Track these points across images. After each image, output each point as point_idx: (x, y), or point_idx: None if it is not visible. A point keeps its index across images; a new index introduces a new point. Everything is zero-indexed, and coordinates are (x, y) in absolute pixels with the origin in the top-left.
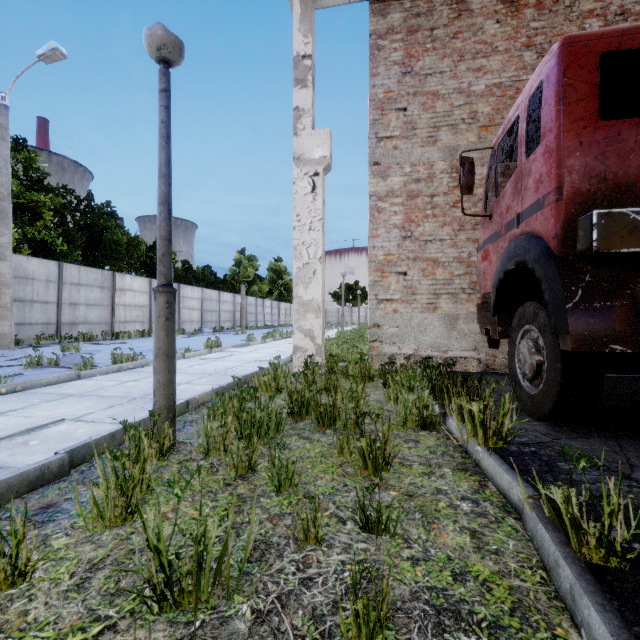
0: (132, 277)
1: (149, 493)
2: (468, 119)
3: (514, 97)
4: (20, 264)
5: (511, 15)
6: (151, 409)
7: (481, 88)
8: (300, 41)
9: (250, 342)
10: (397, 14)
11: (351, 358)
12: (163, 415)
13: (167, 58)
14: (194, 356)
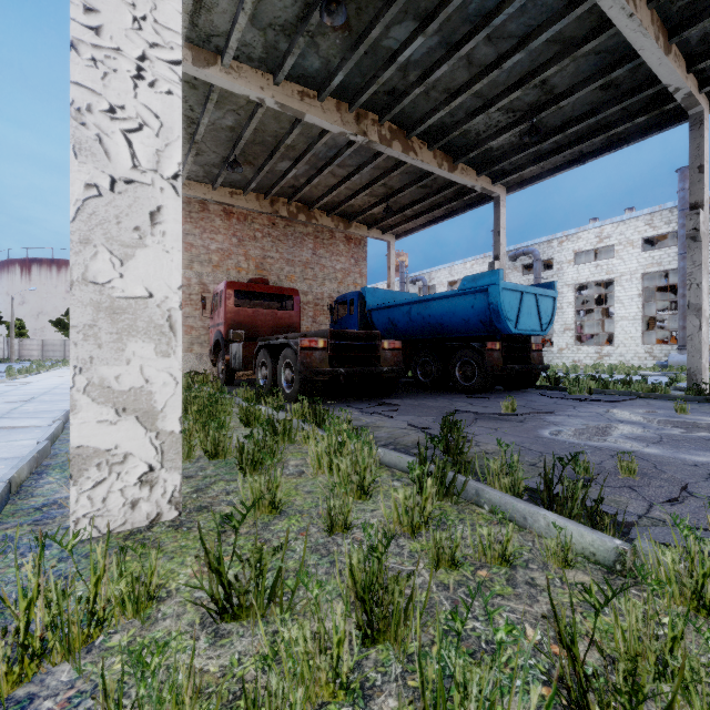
0: None
1: None
2: (208, 261)
3: (228, 256)
4: None
5: (227, 219)
6: (67, 394)
7: (214, 248)
8: None
9: (16, 376)
10: None
11: None
12: None
13: None
14: None
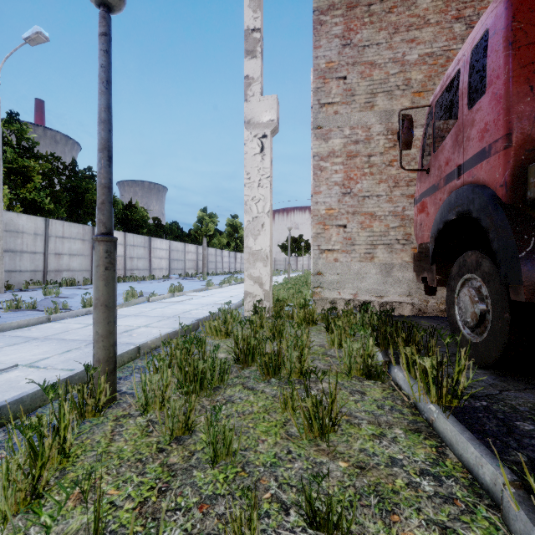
0: None
1: (70, 463)
2: (402, 86)
3: (445, 65)
4: (11, 220)
5: None
6: None
7: (414, 57)
8: (250, 16)
9: (208, 287)
10: None
11: (296, 302)
12: (99, 369)
13: (107, 1)
14: (158, 300)
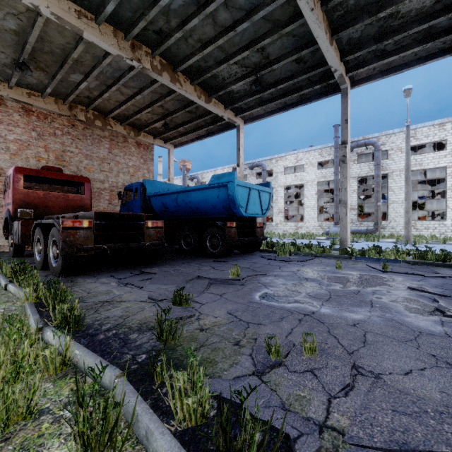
0: None
1: None
2: (5, 149)
3: (28, 147)
4: None
5: (26, 115)
6: None
7: (12, 138)
8: None
9: None
10: None
11: None
12: None
13: None
14: None
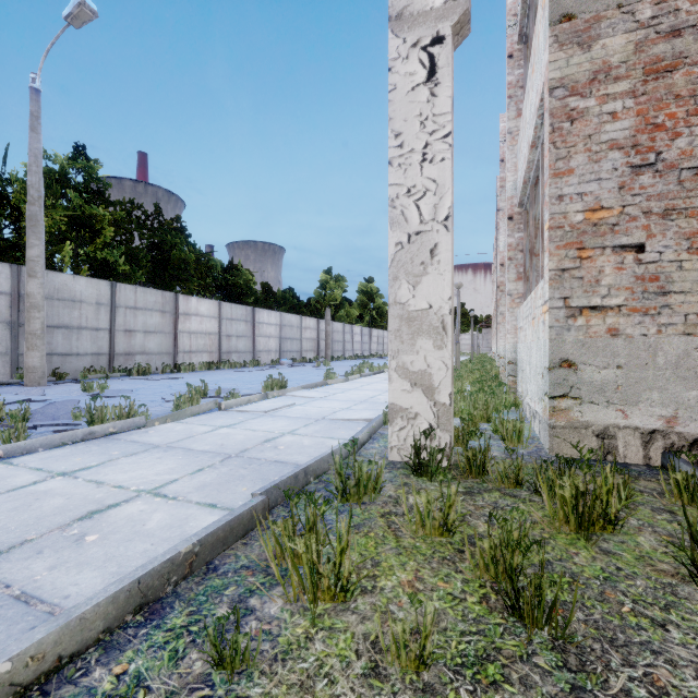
0: (198, 299)
1: None
2: None
3: None
4: (65, 284)
5: None
6: None
7: None
8: None
9: (328, 380)
10: None
11: (503, 427)
12: None
13: None
14: (237, 405)
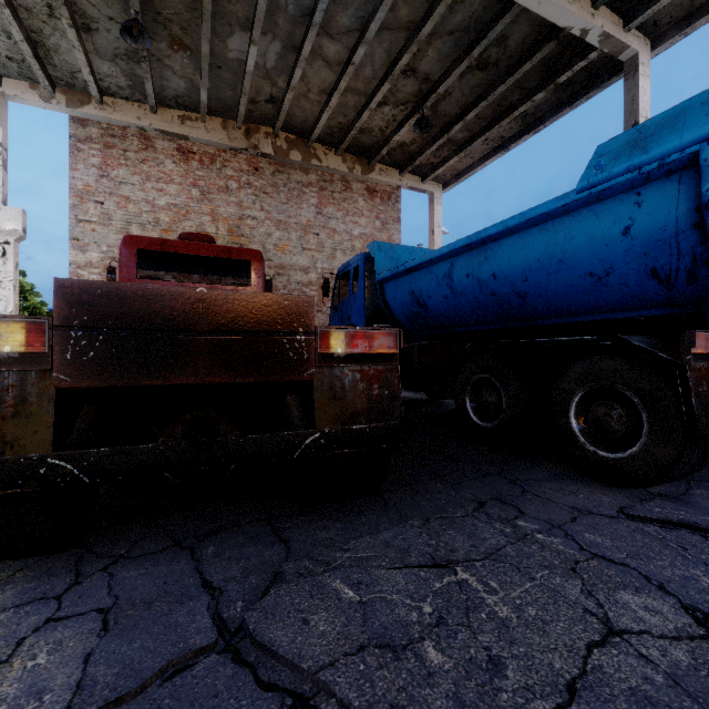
0: None
1: None
2: (153, 222)
3: (186, 216)
4: None
5: (184, 161)
6: None
7: (163, 203)
8: None
9: None
10: (96, 129)
11: None
12: None
13: None
14: None
